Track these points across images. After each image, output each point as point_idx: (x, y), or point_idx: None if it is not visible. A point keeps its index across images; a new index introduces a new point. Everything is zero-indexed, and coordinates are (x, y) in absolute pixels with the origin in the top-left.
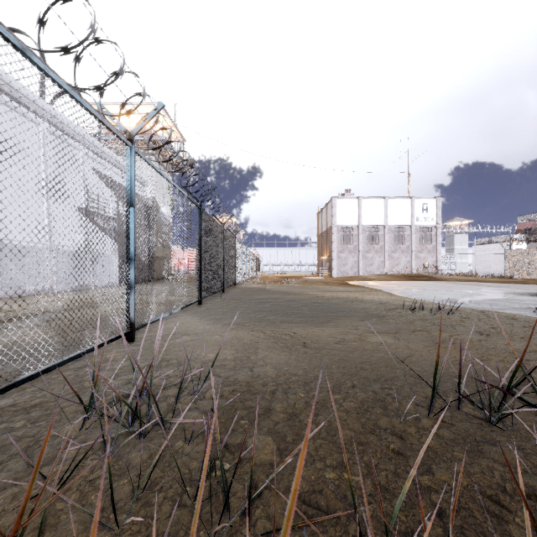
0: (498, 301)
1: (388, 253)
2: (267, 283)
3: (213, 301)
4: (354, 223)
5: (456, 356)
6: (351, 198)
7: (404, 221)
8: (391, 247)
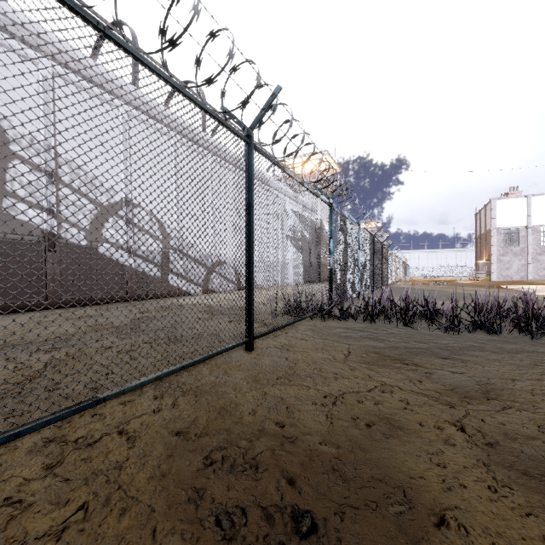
0: None
1: None
2: (415, 284)
3: (379, 292)
4: (521, 224)
5: None
6: (516, 197)
7: None
8: None
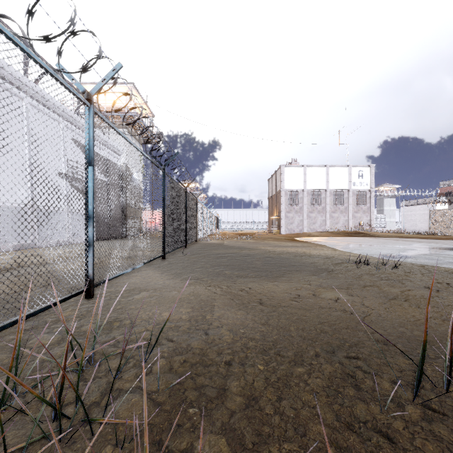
0: (433, 256)
1: (328, 213)
2: (225, 239)
3: (176, 256)
4: (300, 187)
5: (414, 315)
6: (297, 166)
7: (343, 186)
8: (331, 208)
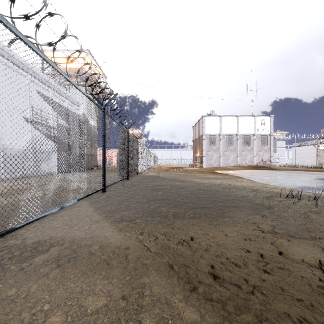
0: None
1: (239, 152)
2: (160, 171)
3: (116, 188)
4: (217, 132)
5: None
6: (215, 116)
7: (249, 131)
8: (241, 148)
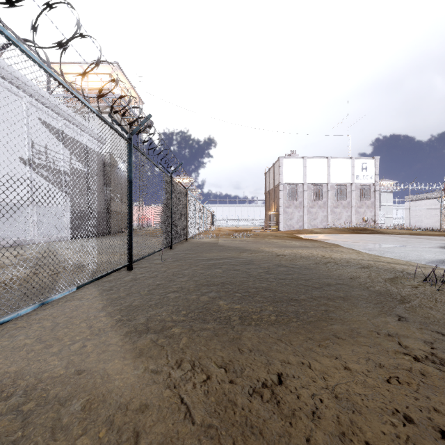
0: None
1: (330, 209)
2: (219, 236)
3: (151, 263)
4: (299, 181)
5: None
6: (296, 158)
7: (345, 179)
8: (333, 203)
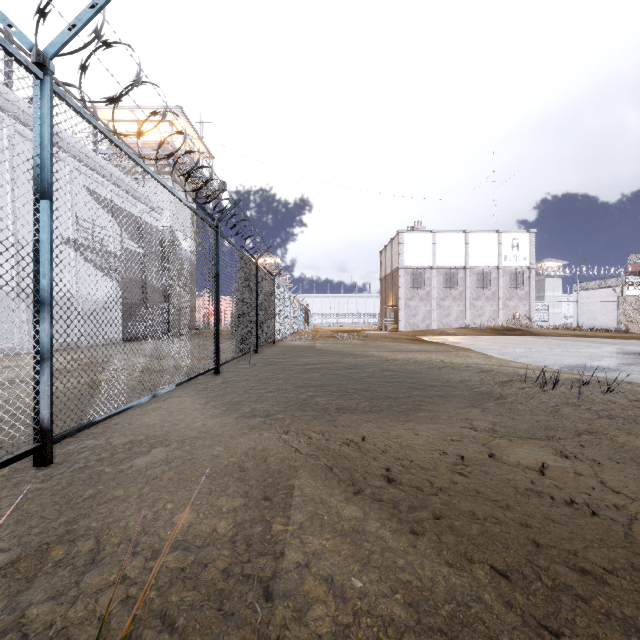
0: None
1: (469, 301)
2: (317, 339)
3: (238, 368)
4: (426, 263)
5: None
6: (422, 232)
7: (490, 261)
8: (473, 294)
